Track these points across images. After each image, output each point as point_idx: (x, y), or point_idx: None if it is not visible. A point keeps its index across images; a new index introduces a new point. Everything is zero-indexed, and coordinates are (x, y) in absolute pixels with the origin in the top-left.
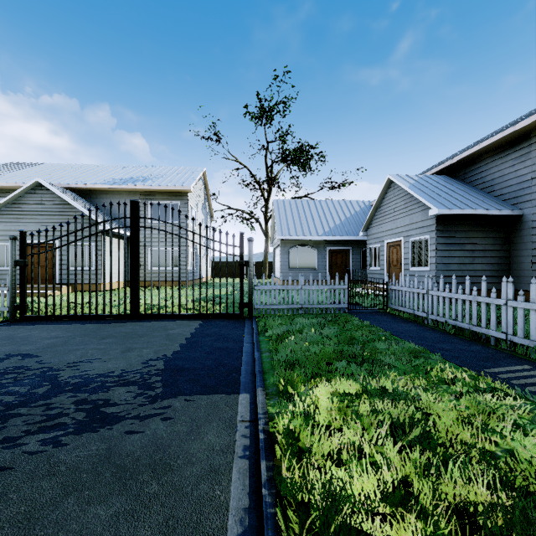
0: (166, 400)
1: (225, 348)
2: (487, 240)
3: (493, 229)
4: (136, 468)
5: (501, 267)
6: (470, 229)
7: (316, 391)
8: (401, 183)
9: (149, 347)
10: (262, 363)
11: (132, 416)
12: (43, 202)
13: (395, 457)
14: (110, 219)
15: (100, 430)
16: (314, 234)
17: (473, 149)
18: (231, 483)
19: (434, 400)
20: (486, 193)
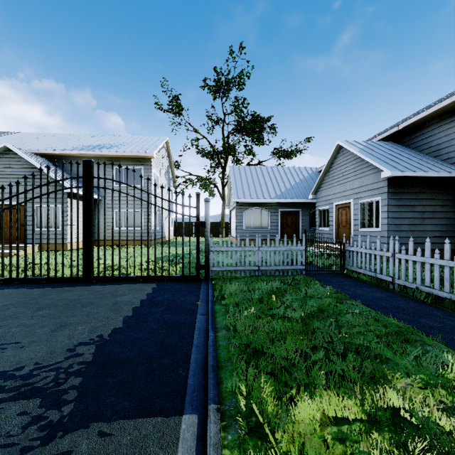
0: (69, 435)
1: (175, 323)
2: (436, 202)
3: (442, 191)
4: None
5: (449, 228)
6: (420, 191)
7: (293, 411)
8: (351, 148)
9: (86, 323)
10: (217, 349)
11: None
12: (11, 165)
13: None
14: (62, 179)
15: None
16: (267, 197)
17: (420, 115)
18: None
19: None
20: (432, 157)
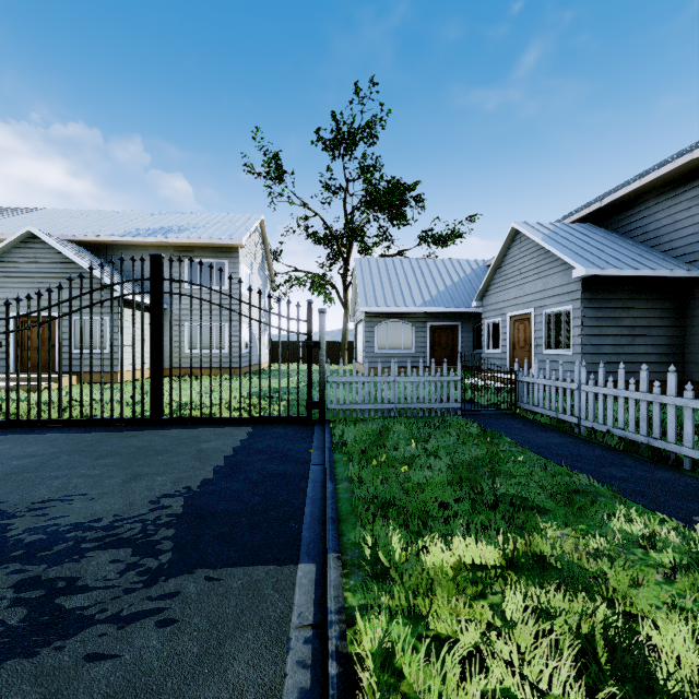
0: (173, 579)
1: (282, 474)
2: (652, 313)
3: (661, 296)
4: None
5: (671, 350)
6: (629, 296)
7: (425, 559)
8: (531, 234)
9: (167, 473)
10: (337, 502)
11: (107, 617)
12: (37, 259)
13: None
14: (121, 282)
15: (40, 651)
16: (410, 305)
17: (631, 186)
18: None
19: (630, 583)
20: (649, 247)
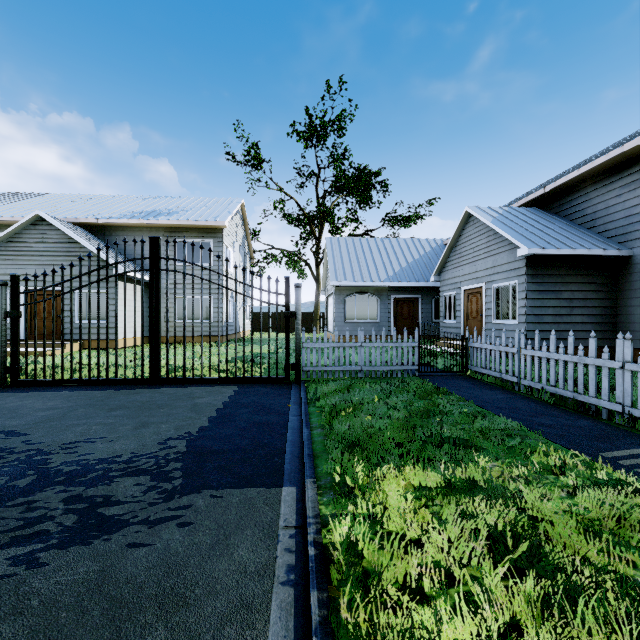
0: (185, 497)
1: (266, 423)
2: (588, 287)
3: (596, 272)
4: (136, 602)
5: (605, 320)
6: (567, 272)
7: (383, 483)
8: (482, 217)
9: (169, 422)
10: (312, 444)
11: (139, 520)
12: (44, 240)
13: (498, 587)
14: (124, 261)
15: (93, 541)
16: (375, 280)
17: (571, 175)
18: (269, 626)
19: (540, 498)
20: (586, 228)
